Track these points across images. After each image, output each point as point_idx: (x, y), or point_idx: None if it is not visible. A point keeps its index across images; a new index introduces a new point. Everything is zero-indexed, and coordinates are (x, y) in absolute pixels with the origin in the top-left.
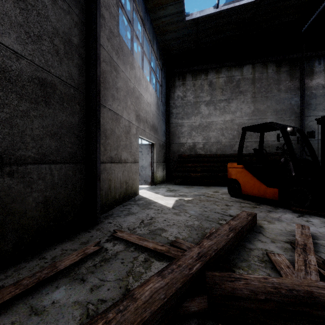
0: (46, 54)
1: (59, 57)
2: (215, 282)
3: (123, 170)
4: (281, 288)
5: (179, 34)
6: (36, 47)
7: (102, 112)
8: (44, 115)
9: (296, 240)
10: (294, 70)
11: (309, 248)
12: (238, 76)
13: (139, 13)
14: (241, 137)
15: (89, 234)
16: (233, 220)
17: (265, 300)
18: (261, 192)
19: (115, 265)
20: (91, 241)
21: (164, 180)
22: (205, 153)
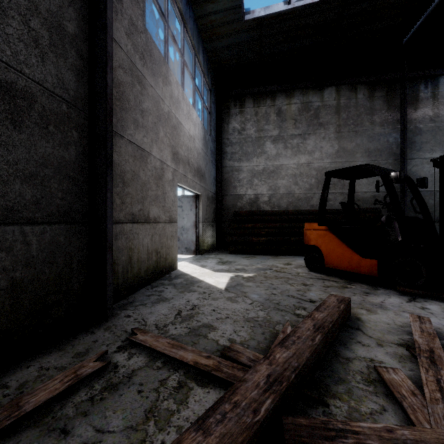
0: (15, 42)
1: (39, 49)
2: (301, 442)
3: (152, 234)
4: None
5: (235, 40)
6: None
7: (118, 145)
8: (10, 143)
9: (417, 342)
10: (393, 95)
11: (439, 357)
12: (318, 103)
13: (177, 5)
14: (324, 186)
15: (91, 337)
16: (318, 311)
17: None
18: (353, 264)
19: (127, 398)
20: (93, 351)
21: (214, 246)
22: (272, 209)
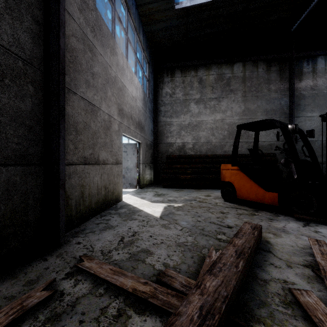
0: None
1: None
2: None
3: (101, 173)
4: None
5: (167, 25)
6: None
7: (71, 100)
8: None
9: (320, 265)
10: (284, 70)
11: None
12: (229, 74)
13: None
14: (236, 136)
15: (43, 264)
16: (237, 238)
17: None
18: (258, 196)
19: None
20: (43, 279)
21: (151, 182)
22: (195, 154)
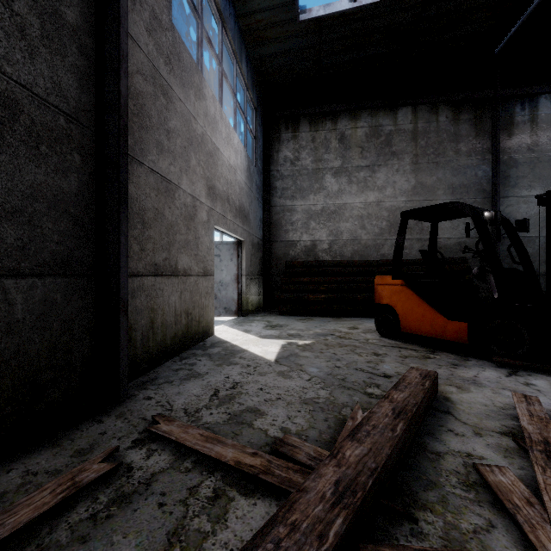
0: None
1: (26, 42)
2: None
3: (180, 290)
4: None
5: (287, 47)
6: None
7: (136, 174)
8: None
9: (526, 431)
10: (482, 118)
11: None
12: (390, 127)
13: None
14: (400, 229)
15: (97, 427)
16: (397, 390)
17: None
18: (436, 328)
19: (143, 515)
20: (99, 447)
21: (260, 306)
22: (333, 259)
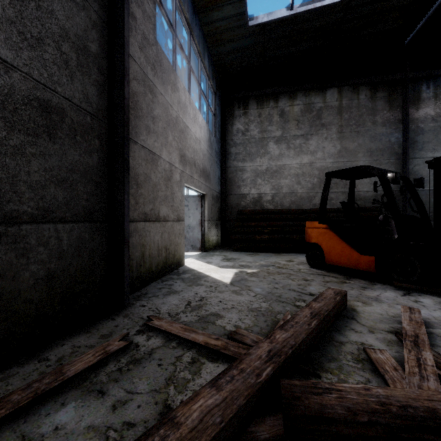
0: (51, 65)
1: (69, 70)
2: (294, 396)
3: (161, 232)
4: (391, 404)
5: (239, 45)
6: (35, 55)
7: (133, 150)
8: (47, 153)
9: (404, 329)
10: (395, 96)
11: (422, 341)
12: (320, 104)
13: (184, 15)
14: (325, 186)
15: (112, 322)
16: (315, 302)
17: (369, 423)
18: (352, 261)
19: (149, 369)
20: (116, 334)
21: (218, 244)
22: (275, 208)
